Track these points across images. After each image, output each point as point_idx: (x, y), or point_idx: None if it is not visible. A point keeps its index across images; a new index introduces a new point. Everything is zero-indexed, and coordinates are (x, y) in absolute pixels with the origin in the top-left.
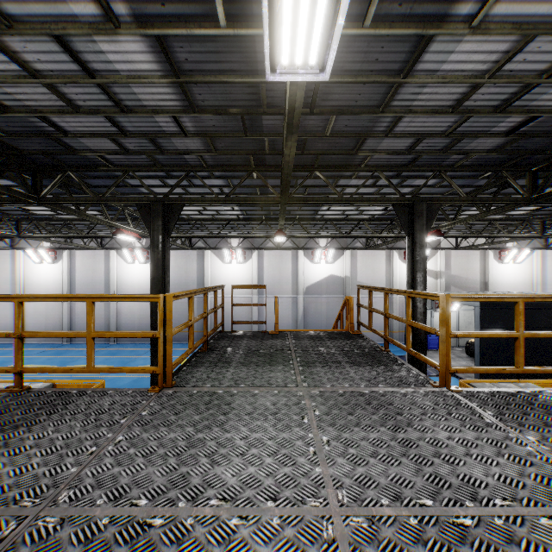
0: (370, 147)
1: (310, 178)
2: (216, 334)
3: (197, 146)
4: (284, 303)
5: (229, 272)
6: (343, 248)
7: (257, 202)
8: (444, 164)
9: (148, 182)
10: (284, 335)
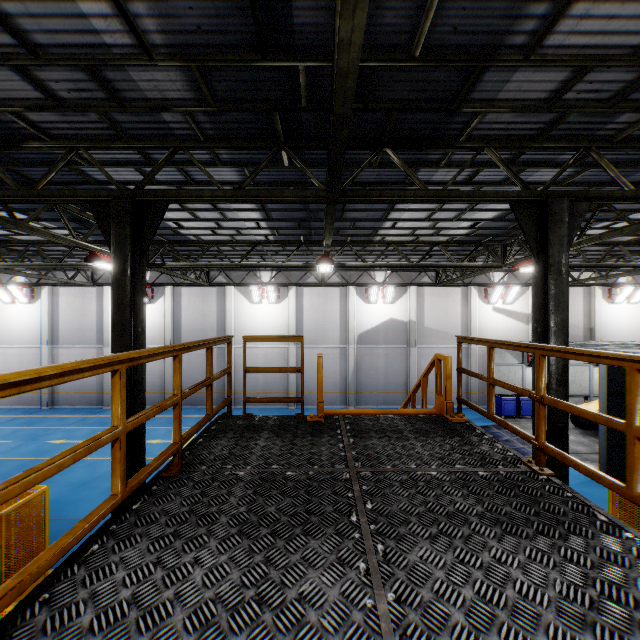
0: (485, 94)
1: (374, 167)
2: (216, 421)
3: (180, 89)
4: (329, 355)
5: (259, 315)
6: (406, 284)
7: (288, 198)
8: (597, 136)
9: (122, 175)
10: (333, 423)
